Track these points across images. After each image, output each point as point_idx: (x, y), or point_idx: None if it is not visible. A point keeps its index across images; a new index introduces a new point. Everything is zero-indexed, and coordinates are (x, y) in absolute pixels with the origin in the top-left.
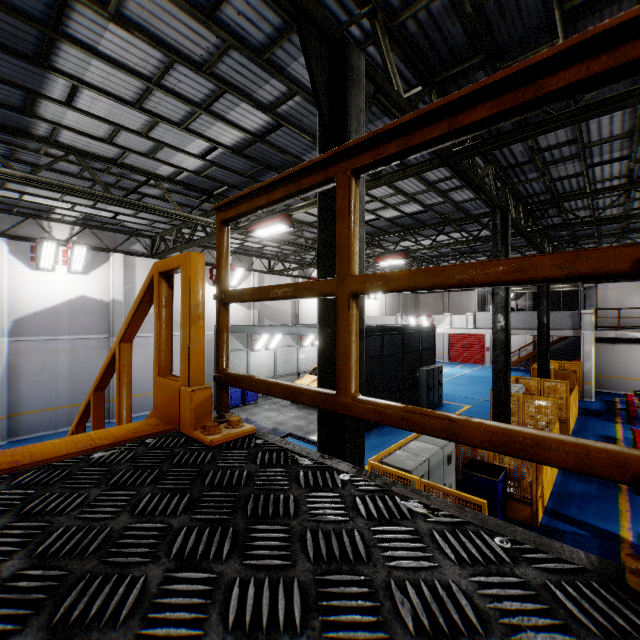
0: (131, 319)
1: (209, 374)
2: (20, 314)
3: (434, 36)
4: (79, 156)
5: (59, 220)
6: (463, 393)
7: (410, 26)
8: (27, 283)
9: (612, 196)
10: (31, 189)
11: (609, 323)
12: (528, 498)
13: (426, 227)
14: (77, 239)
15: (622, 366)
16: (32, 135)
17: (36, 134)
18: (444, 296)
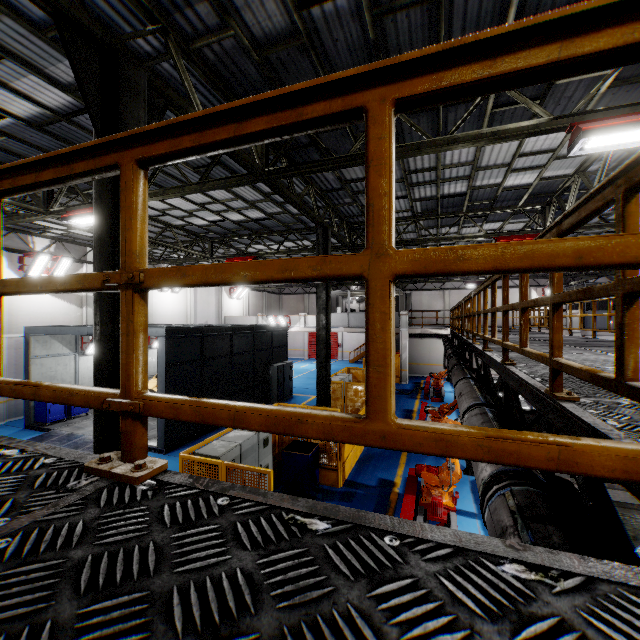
0: None
1: None
2: None
3: (233, 68)
4: None
5: None
6: (313, 385)
7: (208, 53)
8: None
9: (407, 224)
10: None
11: (424, 322)
12: (335, 466)
13: (273, 233)
14: None
15: (428, 355)
16: None
17: None
18: (305, 298)
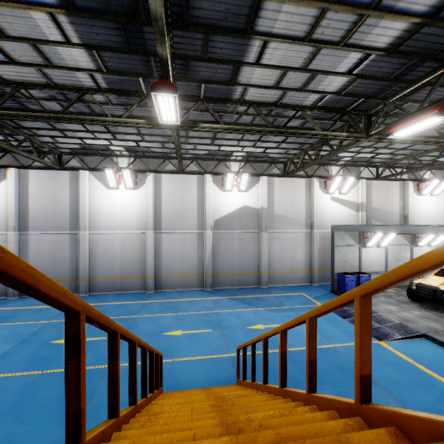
0: None
1: (324, 263)
2: (216, 217)
3: None
4: (255, 106)
5: (234, 160)
6: None
7: None
8: (219, 199)
9: None
10: (224, 142)
11: None
12: None
13: None
14: (242, 170)
15: None
16: (231, 100)
17: (233, 99)
18: None
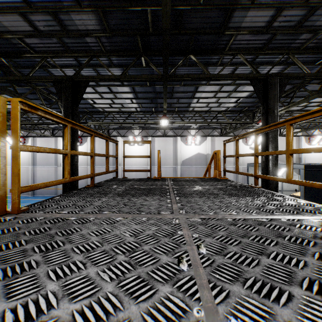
0: (210, 160)
1: None
2: (183, 159)
3: None
4: (199, 112)
5: (192, 128)
6: None
7: (310, 45)
8: (184, 149)
9: None
10: None
11: None
12: None
13: None
14: (197, 134)
15: None
16: (188, 111)
17: (189, 110)
18: None
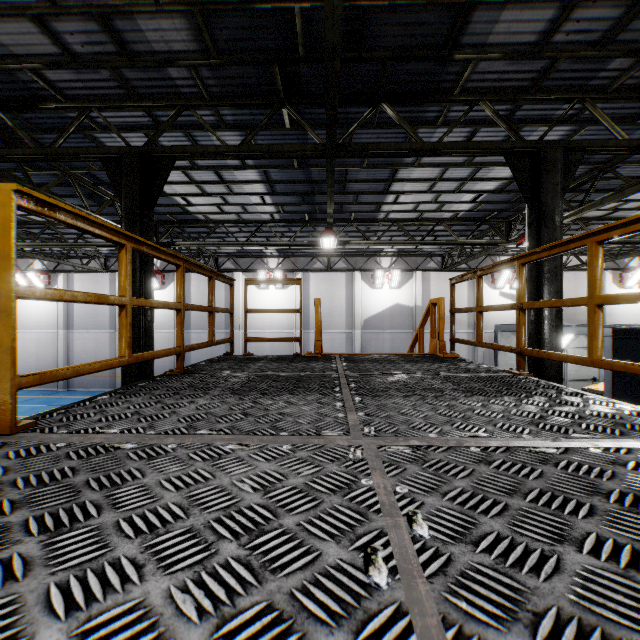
0: (423, 319)
1: None
2: (366, 316)
3: None
4: (398, 223)
5: (384, 255)
6: None
7: (627, 82)
8: (369, 297)
9: None
10: None
11: None
12: None
13: None
14: (394, 266)
15: None
16: (377, 219)
17: (379, 218)
18: None
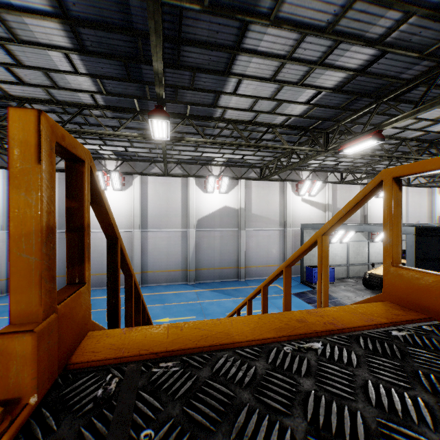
0: (340, 218)
1: None
2: (199, 217)
3: None
4: (233, 124)
5: (215, 164)
6: None
7: None
8: (202, 200)
9: None
10: (206, 149)
11: None
12: None
13: None
14: (223, 174)
15: None
16: (213, 118)
17: (215, 117)
18: None
